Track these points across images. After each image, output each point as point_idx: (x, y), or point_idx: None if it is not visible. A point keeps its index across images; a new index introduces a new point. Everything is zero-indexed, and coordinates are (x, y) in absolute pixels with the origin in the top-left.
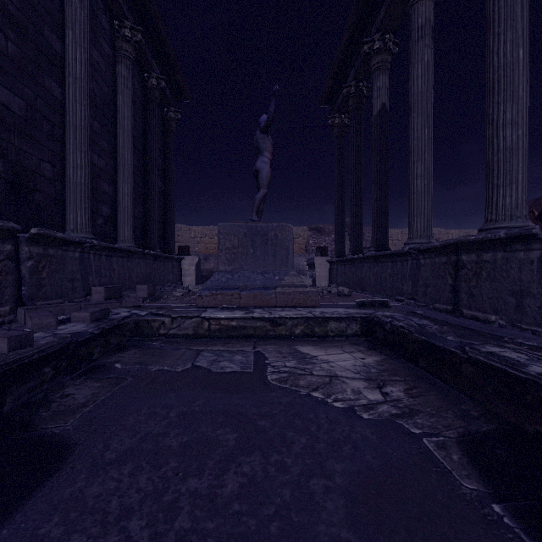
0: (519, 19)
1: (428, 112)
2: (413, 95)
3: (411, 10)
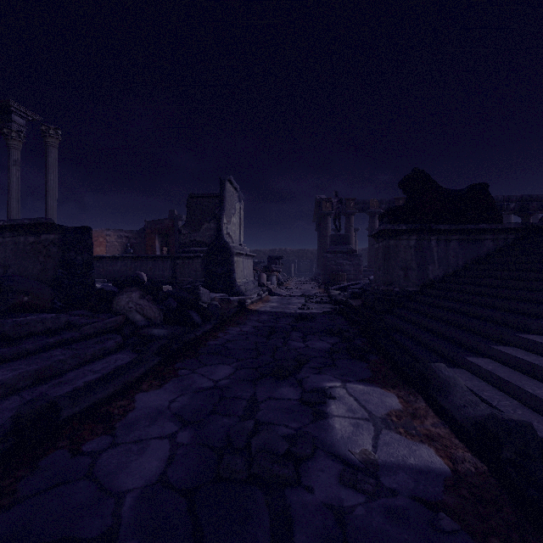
0: (55, 196)
1: (19, 198)
2: (11, 188)
3: (10, 149)
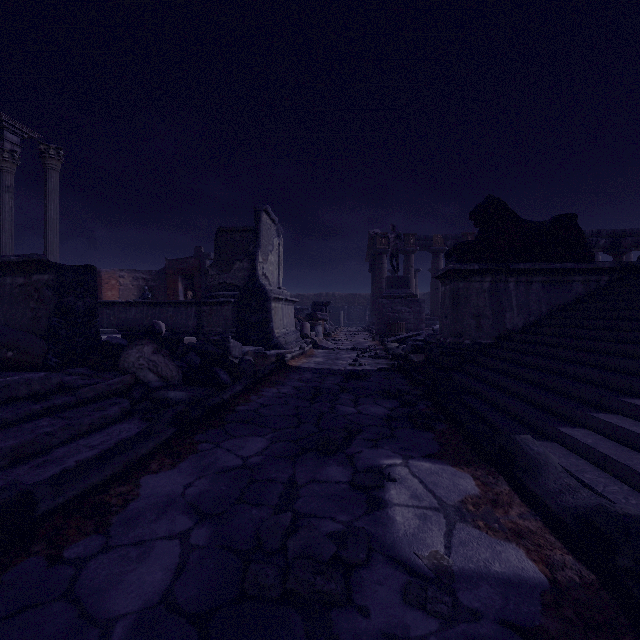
0: (56, 229)
1: (12, 232)
2: (3, 219)
3: (1, 172)
